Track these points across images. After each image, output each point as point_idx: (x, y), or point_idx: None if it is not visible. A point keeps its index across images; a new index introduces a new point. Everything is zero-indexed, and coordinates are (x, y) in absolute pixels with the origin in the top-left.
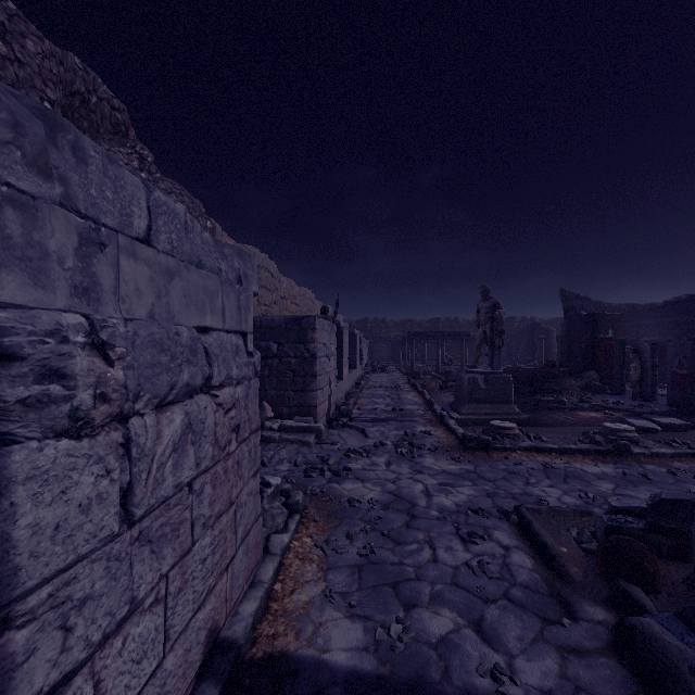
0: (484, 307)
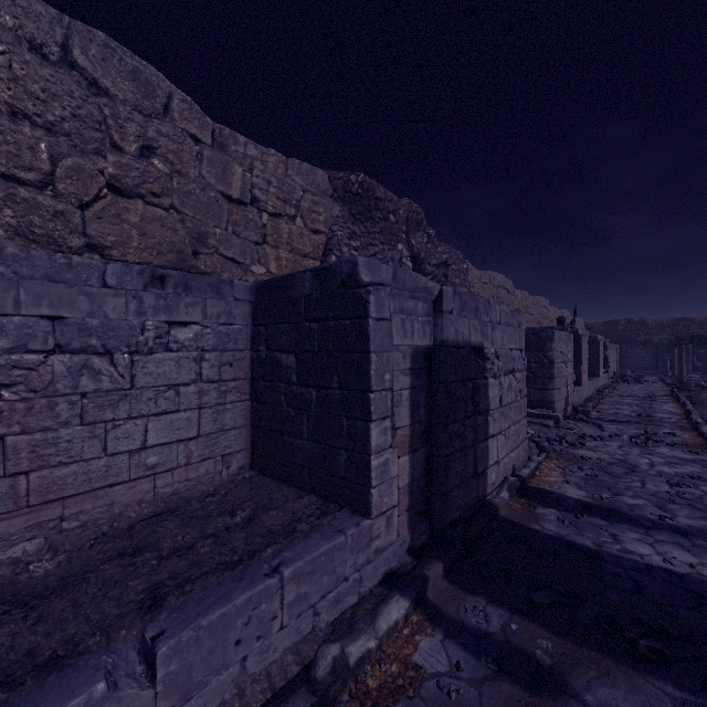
0: None
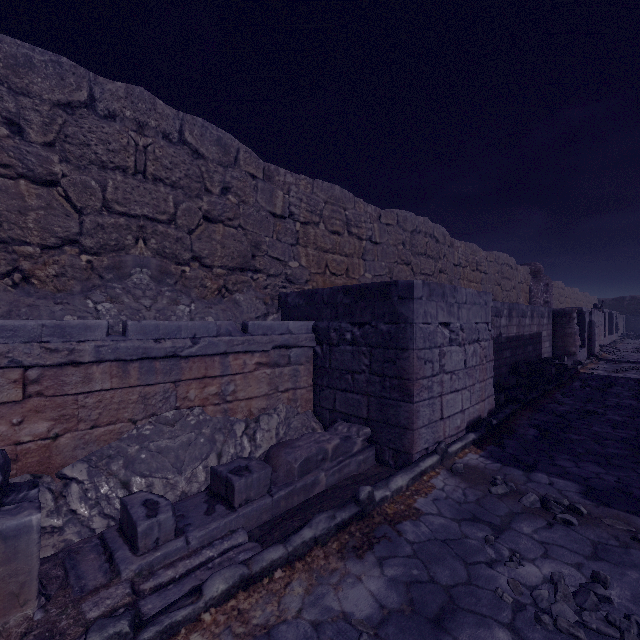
0: None
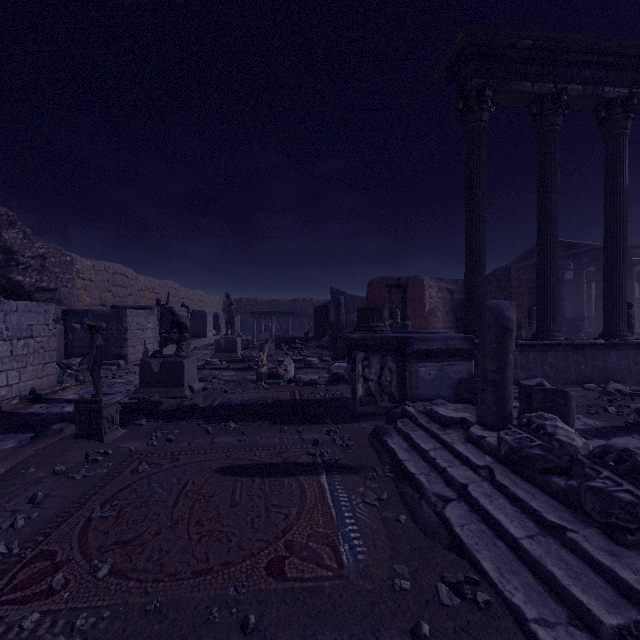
0: (227, 304)
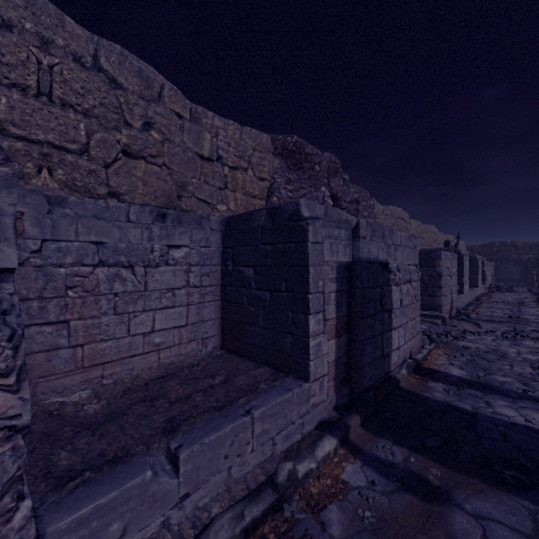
0: None
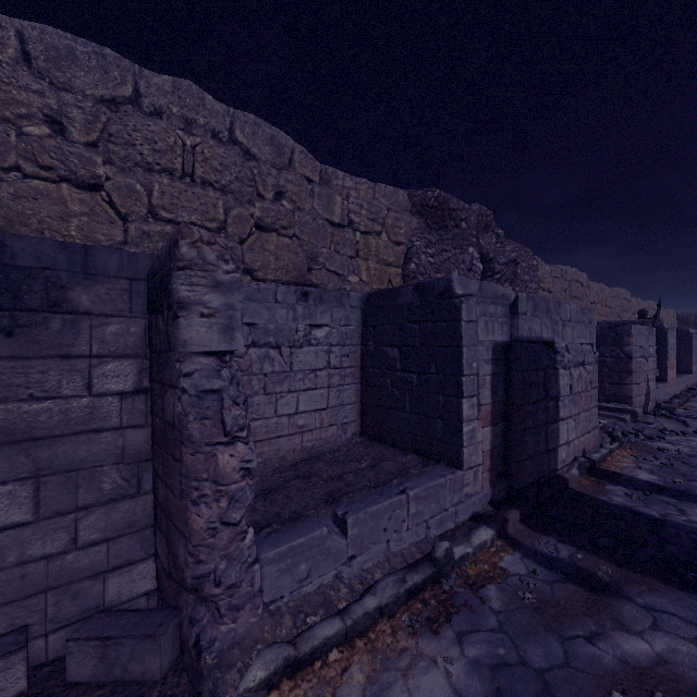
0: None
